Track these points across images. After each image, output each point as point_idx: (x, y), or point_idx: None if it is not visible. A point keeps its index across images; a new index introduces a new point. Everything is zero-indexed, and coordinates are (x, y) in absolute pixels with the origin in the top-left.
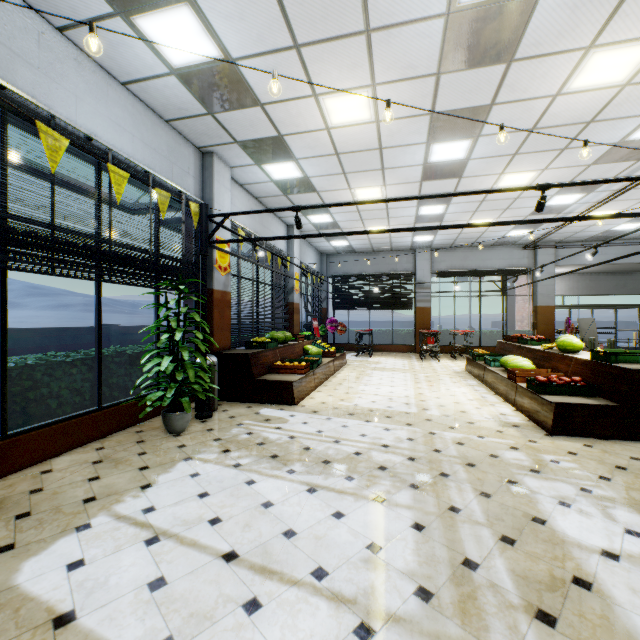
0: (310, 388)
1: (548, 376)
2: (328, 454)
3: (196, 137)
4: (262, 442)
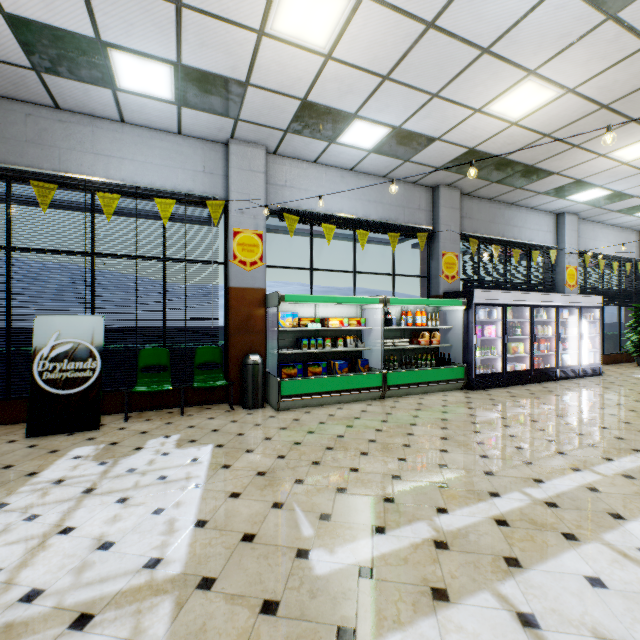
0: None
1: None
2: None
3: (639, 228)
4: None
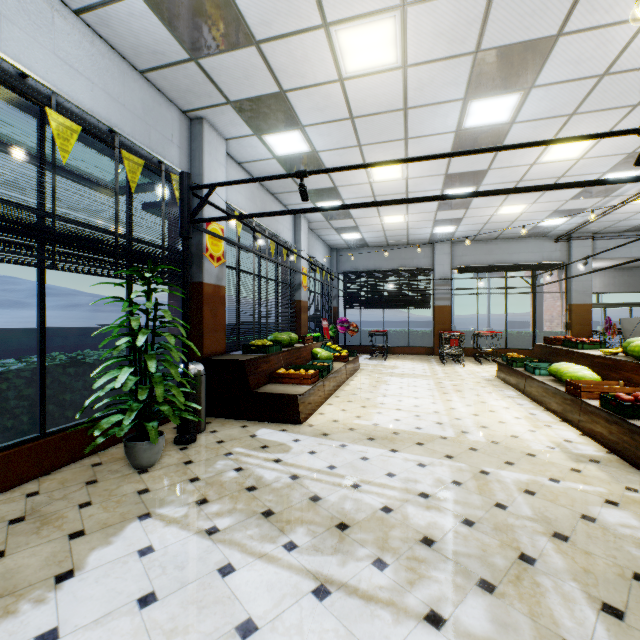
0: (319, 401)
1: (625, 391)
2: (344, 510)
3: (180, 96)
4: (253, 485)
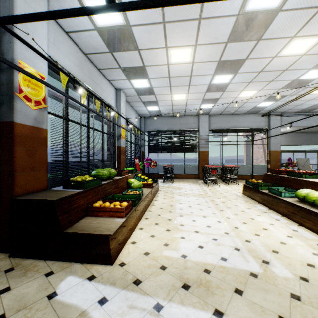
0: (131, 227)
1: None
2: None
3: None
4: None
